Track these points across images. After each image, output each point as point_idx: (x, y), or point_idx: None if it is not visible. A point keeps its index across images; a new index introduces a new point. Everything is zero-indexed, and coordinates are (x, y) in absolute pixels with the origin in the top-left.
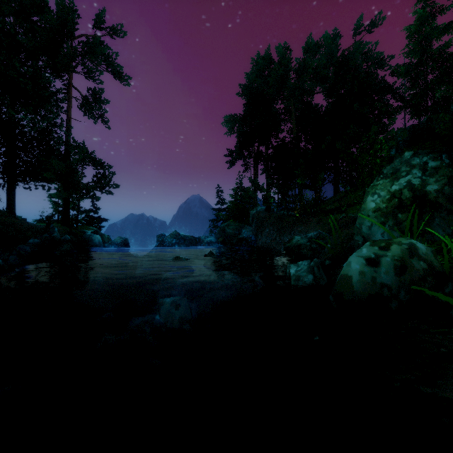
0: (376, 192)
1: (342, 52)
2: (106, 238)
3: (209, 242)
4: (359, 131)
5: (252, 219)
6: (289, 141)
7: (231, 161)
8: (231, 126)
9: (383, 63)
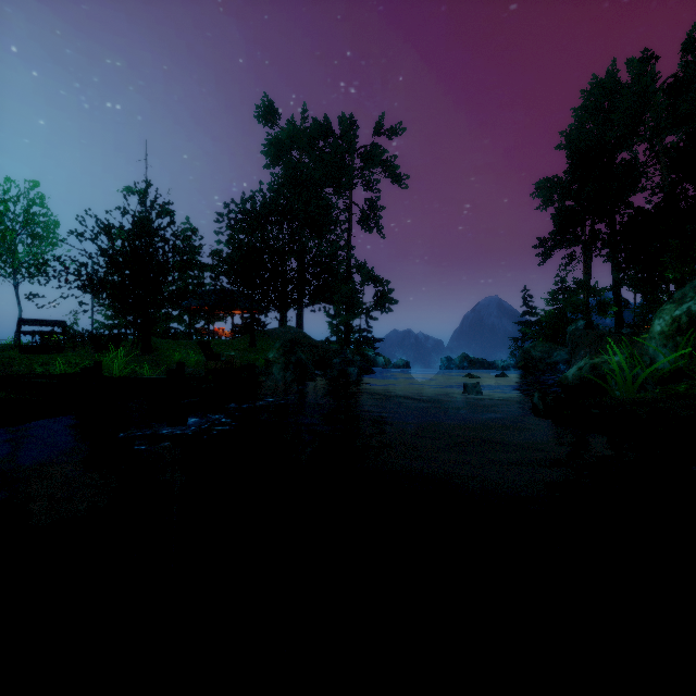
0: (661, 317)
1: None
2: (386, 360)
3: (505, 366)
4: None
5: (569, 338)
6: (656, 206)
7: (543, 254)
8: (547, 195)
9: None
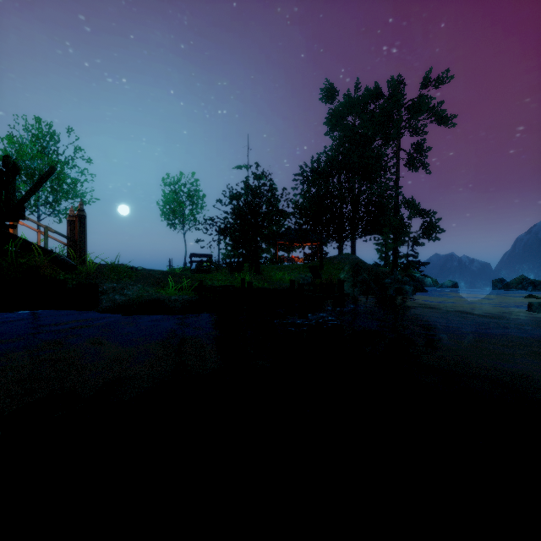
0: None
1: None
2: (433, 281)
3: None
4: None
5: None
6: None
7: None
8: None
9: None
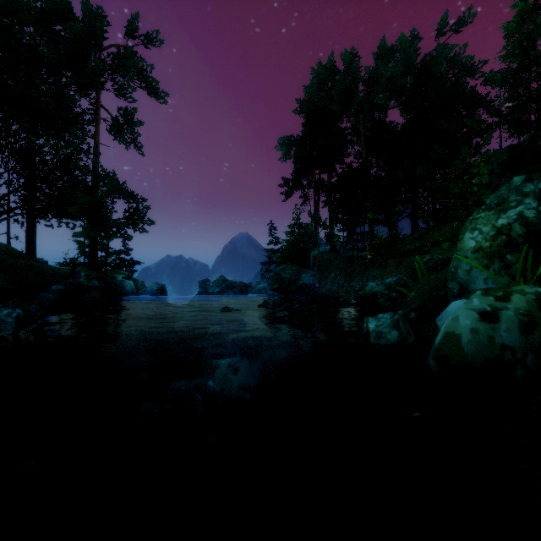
0: (476, 228)
1: (424, 56)
2: (140, 284)
3: (262, 289)
4: (445, 153)
5: (313, 261)
6: (357, 168)
7: (286, 192)
8: (286, 150)
9: (473, 70)
